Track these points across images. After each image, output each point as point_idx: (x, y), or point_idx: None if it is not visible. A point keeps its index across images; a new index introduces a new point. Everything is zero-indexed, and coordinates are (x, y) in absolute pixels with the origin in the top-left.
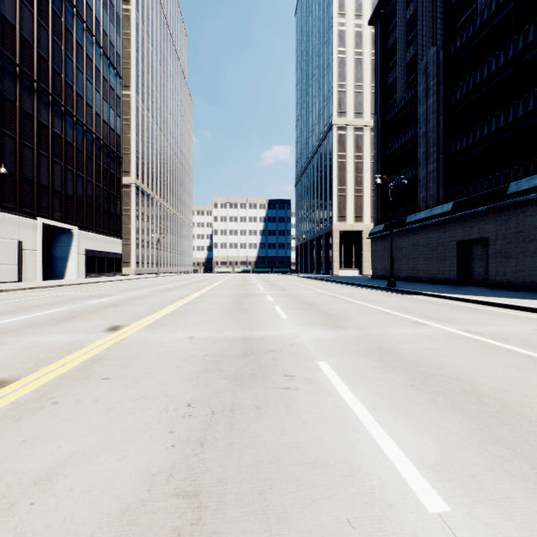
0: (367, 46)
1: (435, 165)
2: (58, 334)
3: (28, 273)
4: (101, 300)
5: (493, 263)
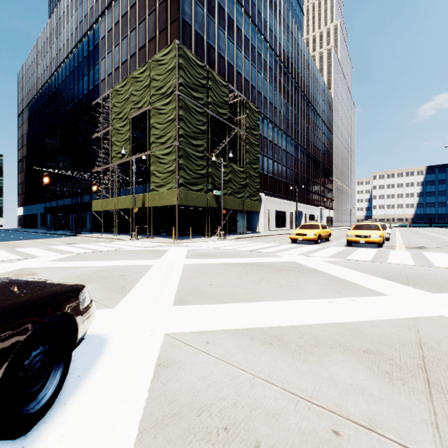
0: None
1: None
2: None
3: None
4: None
5: None
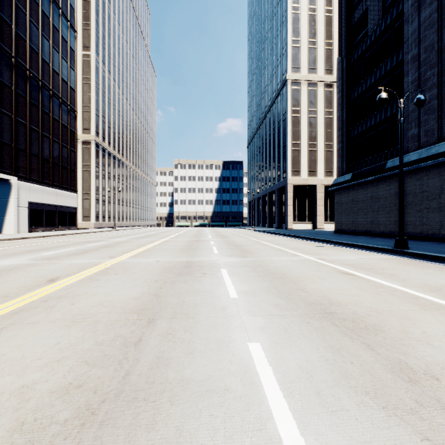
0: (321, 2)
1: (435, 91)
2: None
3: None
4: None
5: None
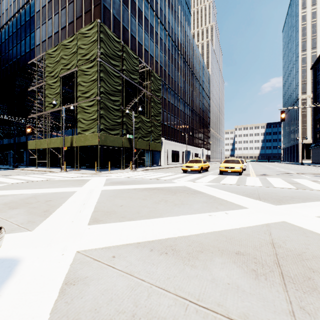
0: None
1: None
2: None
3: None
4: None
5: None
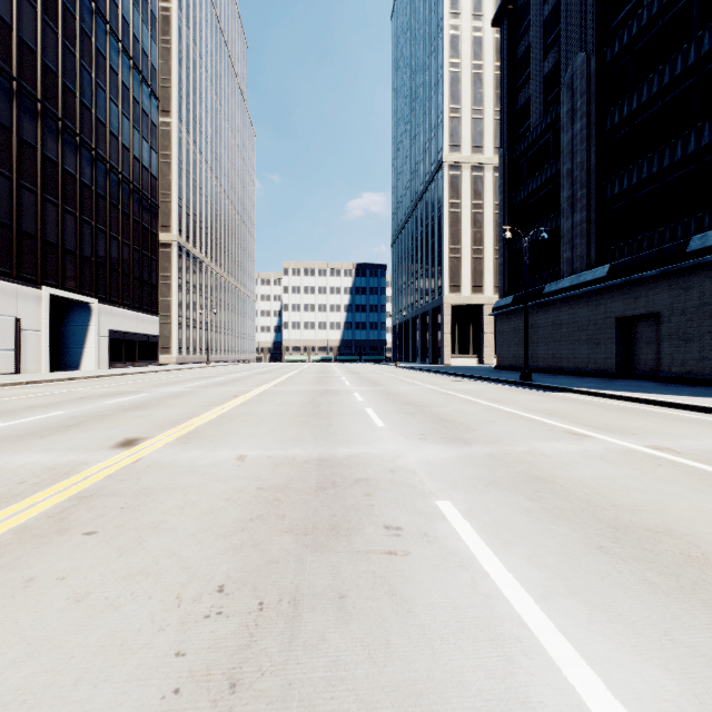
0: (489, 57)
1: (585, 214)
2: (41, 452)
3: (30, 361)
4: (121, 400)
5: (667, 348)
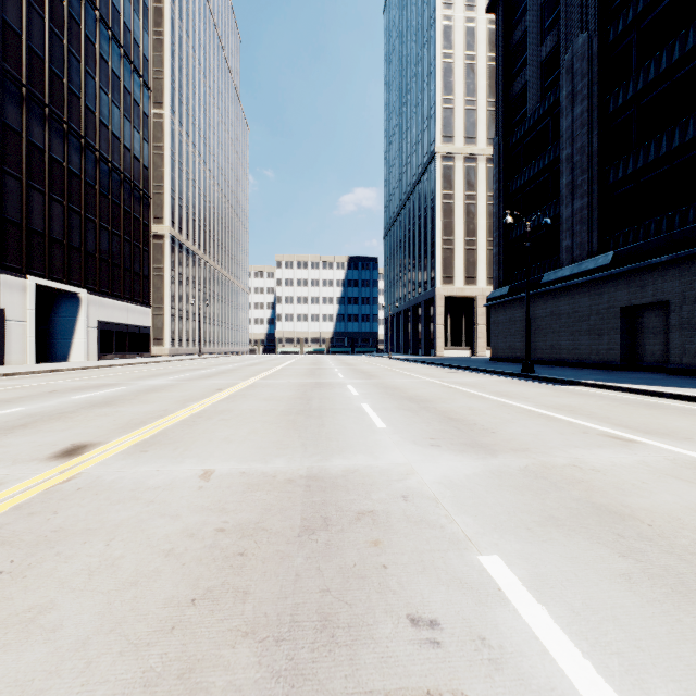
0: (482, 47)
1: (586, 200)
2: None
3: (14, 353)
4: (93, 394)
5: (678, 339)
